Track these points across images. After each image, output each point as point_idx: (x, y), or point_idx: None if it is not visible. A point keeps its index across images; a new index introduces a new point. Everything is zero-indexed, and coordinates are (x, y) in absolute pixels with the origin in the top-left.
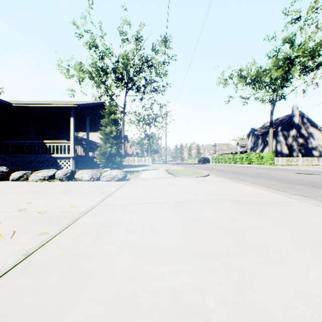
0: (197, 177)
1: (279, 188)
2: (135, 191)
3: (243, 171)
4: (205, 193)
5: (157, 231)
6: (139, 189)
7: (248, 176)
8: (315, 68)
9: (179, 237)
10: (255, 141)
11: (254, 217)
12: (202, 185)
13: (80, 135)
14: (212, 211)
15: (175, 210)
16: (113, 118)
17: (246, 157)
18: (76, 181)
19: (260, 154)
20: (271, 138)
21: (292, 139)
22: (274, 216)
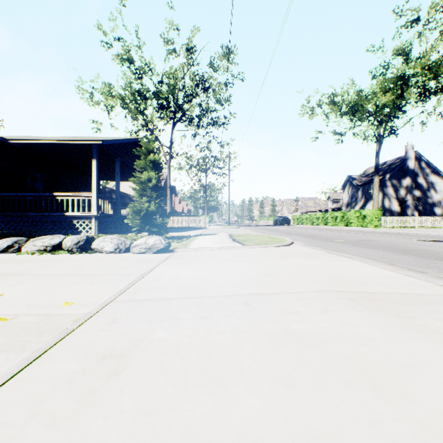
0: (276, 247)
1: (410, 266)
2: (181, 273)
3: (341, 237)
4: (296, 278)
5: (215, 375)
6: (187, 268)
7: (351, 245)
8: (438, 91)
9: (264, 395)
10: (354, 194)
11: (406, 336)
12: (286, 262)
13: (110, 185)
14: (318, 317)
15: (249, 315)
16: (152, 160)
17: (341, 216)
18: (93, 253)
19: (362, 212)
20: (377, 189)
21: (405, 191)
22: (442, 332)
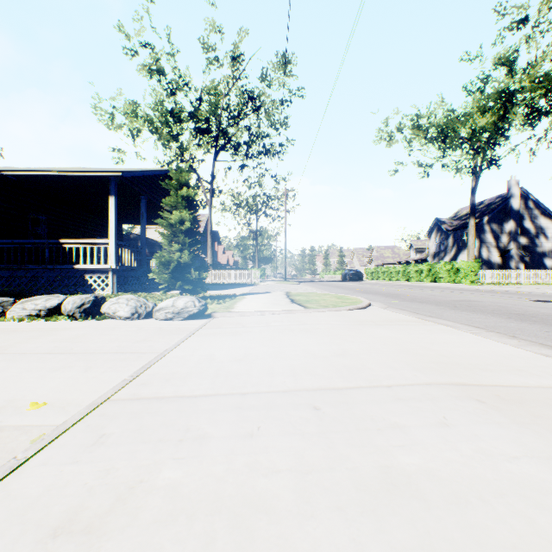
0: (350, 311)
1: (541, 340)
2: (218, 350)
3: (431, 297)
4: (385, 360)
5: None
6: (227, 342)
7: (448, 307)
8: (551, 111)
9: None
10: (443, 242)
11: None
12: (366, 333)
13: (136, 230)
14: (436, 438)
15: (319, 431)
16: (185, 196)
17: (428, 269)
18: (103, 319)
19: (454, 265)
20: (473, 235)
21: (508, 237)
22: None
